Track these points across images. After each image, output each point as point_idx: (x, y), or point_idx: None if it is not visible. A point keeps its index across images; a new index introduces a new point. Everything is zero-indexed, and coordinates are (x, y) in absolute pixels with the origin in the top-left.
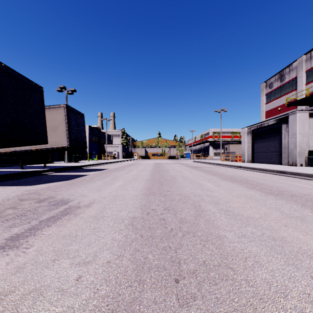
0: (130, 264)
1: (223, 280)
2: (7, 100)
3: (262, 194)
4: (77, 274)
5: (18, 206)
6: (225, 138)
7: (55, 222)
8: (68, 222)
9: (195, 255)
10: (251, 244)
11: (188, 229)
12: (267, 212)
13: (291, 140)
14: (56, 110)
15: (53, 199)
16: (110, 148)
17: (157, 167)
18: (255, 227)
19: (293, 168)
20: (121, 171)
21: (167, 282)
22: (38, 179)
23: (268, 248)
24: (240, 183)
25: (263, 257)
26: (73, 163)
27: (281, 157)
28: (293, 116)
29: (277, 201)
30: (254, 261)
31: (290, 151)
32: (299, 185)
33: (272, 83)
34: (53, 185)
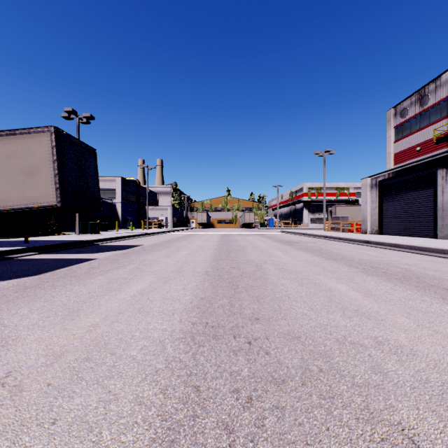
0: None
1: None
2: None
3: None
4: None
5: None
6: (327, 197)
7: None
8: None
9: None
10: None
11: None
12: None
13: None
14: (35, 137)
15: None
16: (155, 212)
17: (225, 242)
18: None
19: None
20: (159, 251)
21: None
22: None
23: None
24: (414, 285)
25: None
26: (89, 234)
27: (437, 225)
28: None
29: None
30: None
31: None
32: None
33: (406, 109)
34: None
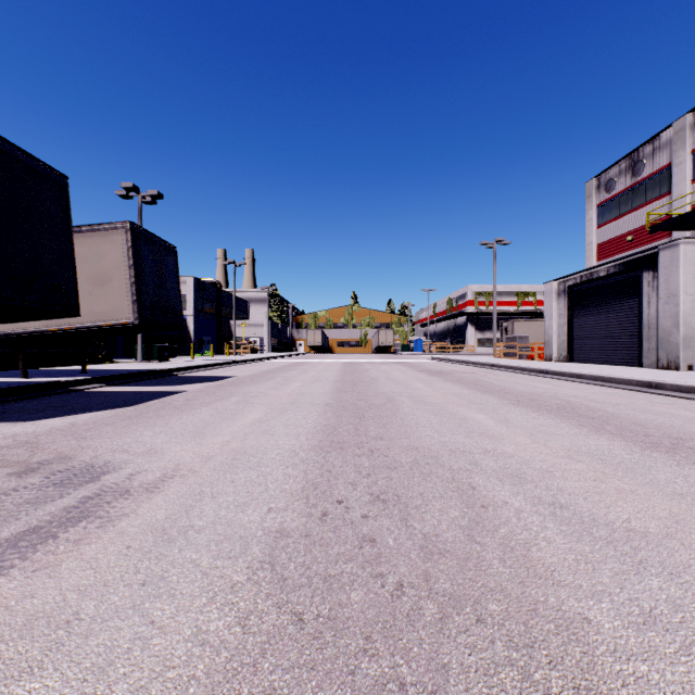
0: None
1: None
2: None
3: (632, 449)
4: None
5: None
6: (503, 307)
7: (30, 554)
8: (71, 552)
9: None
10: None
11: (455, 586)
12: (678, 511)
13: (666, 308)
14: (106, 235)
15: (64, 463)
16: (244, 330)
17: (349, 372)
18: (670, 577)
19: (675, 375)
20: (263, 383)
21: None
22: (56, 404)
23: None
24: (561, 415)
25: None
26: (156, 362)
27: (641, 348)
28: (671, 253)
29: (685, 472)
30: None
31: (663, 335)
32: None
33: (613, 180)
34: (84, 420)
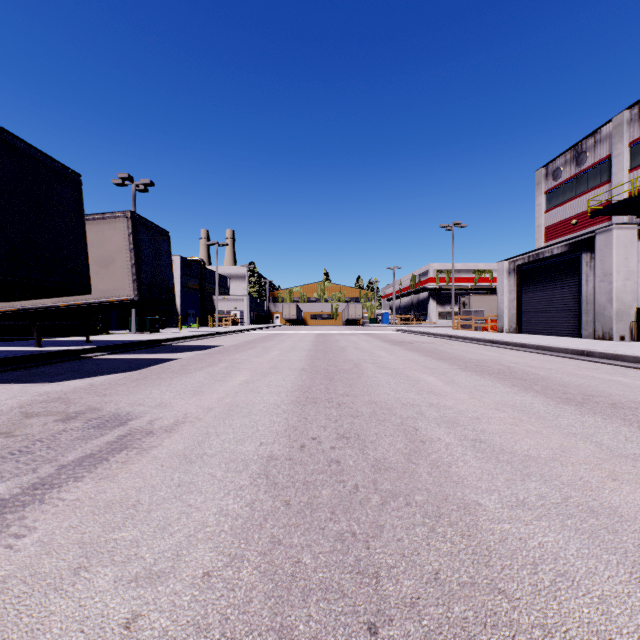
0: (260, 581)
1: (486, 629)
2: (2, 199)
3: (549, 403)
4: (129, 608)
5: (17, 430)
6: (462, 283)
7: (93, 469)
8: (122, 468)
9: (414, 554)
10: (541, 525)
11: (393, 487)
12: (567, 444)
13: (601, 286)
14: (110, 223)
15: (95, 413)
16: (226, 304)
17: (321, 342)
18: (544, 482)
19: (606, 345)
20: (246, 352)
21: (350, 634)
22: (71, 369)
23: (584, 535)
24: (499, 377)
25: (575, 561)
26: (148, 333)
27: (580, 321)
28: (605, 237)
29: (584, 419)
30: (554, 572)
31: (599, 309)
32: (625, 382)
33: (559, 169)
34: (100, 382)
